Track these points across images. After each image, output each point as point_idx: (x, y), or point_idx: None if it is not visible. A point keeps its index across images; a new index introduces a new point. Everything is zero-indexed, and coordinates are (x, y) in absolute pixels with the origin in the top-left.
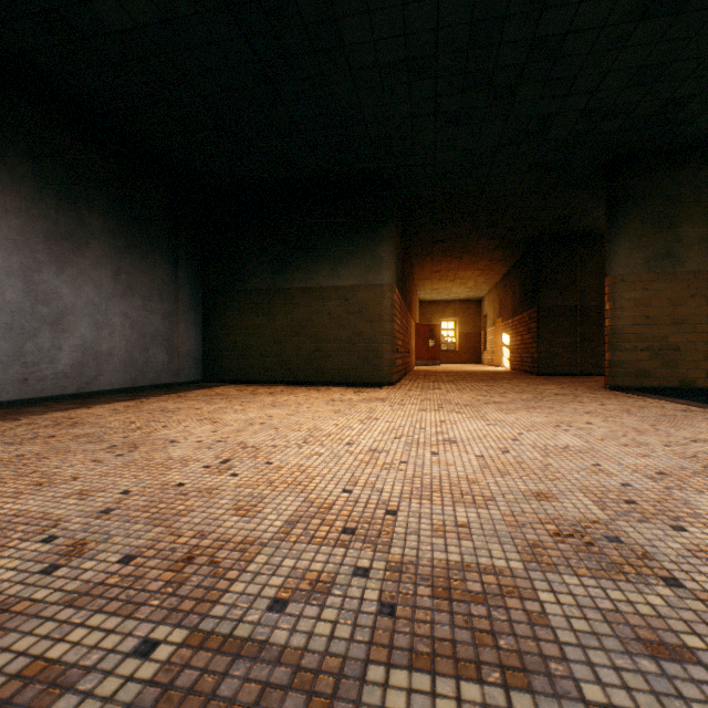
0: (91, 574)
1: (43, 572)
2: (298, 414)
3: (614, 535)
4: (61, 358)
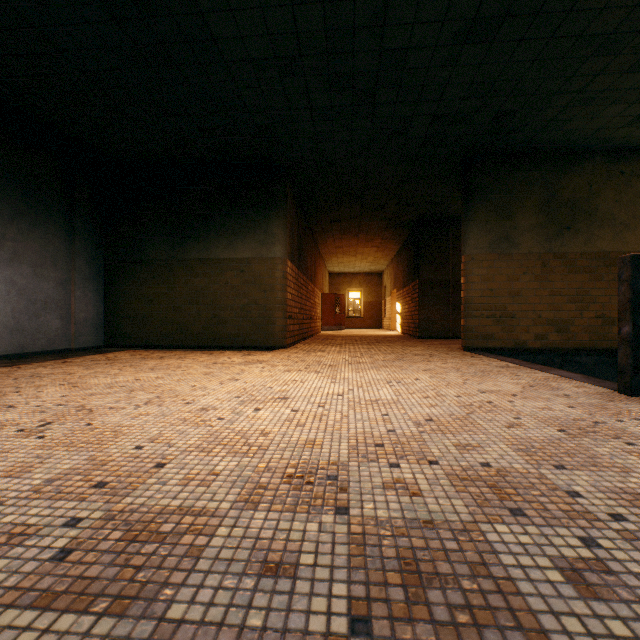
0: None
1: None
2: (167, 377)
3: (338, 474)
4: None
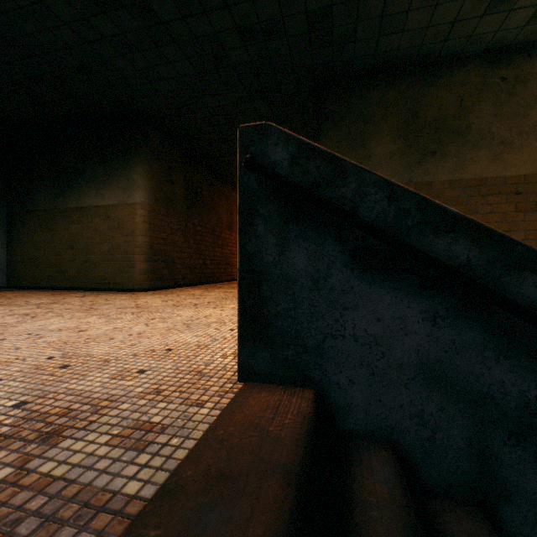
0: None
1: None
2: None
3: None
4: None
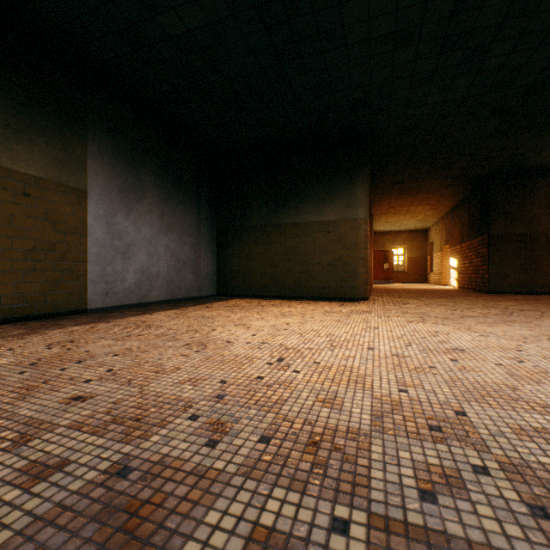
0: (245, 450)
1: (206, 445)
2: (307, 322)
3: None
4: (128, 278)
